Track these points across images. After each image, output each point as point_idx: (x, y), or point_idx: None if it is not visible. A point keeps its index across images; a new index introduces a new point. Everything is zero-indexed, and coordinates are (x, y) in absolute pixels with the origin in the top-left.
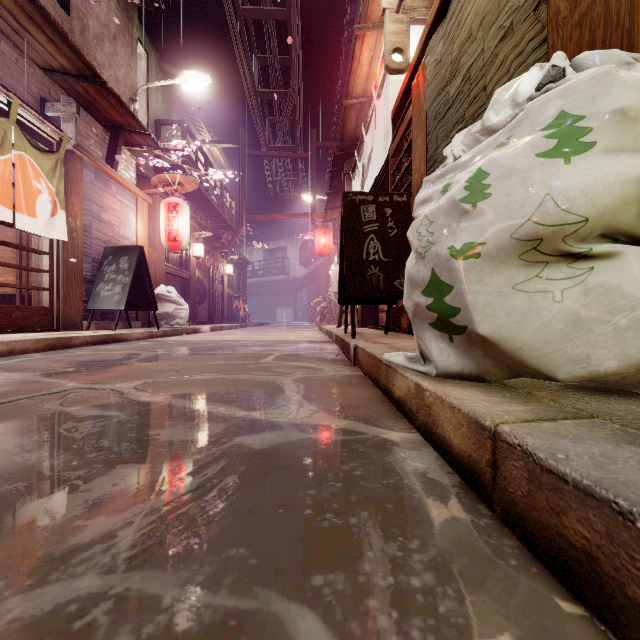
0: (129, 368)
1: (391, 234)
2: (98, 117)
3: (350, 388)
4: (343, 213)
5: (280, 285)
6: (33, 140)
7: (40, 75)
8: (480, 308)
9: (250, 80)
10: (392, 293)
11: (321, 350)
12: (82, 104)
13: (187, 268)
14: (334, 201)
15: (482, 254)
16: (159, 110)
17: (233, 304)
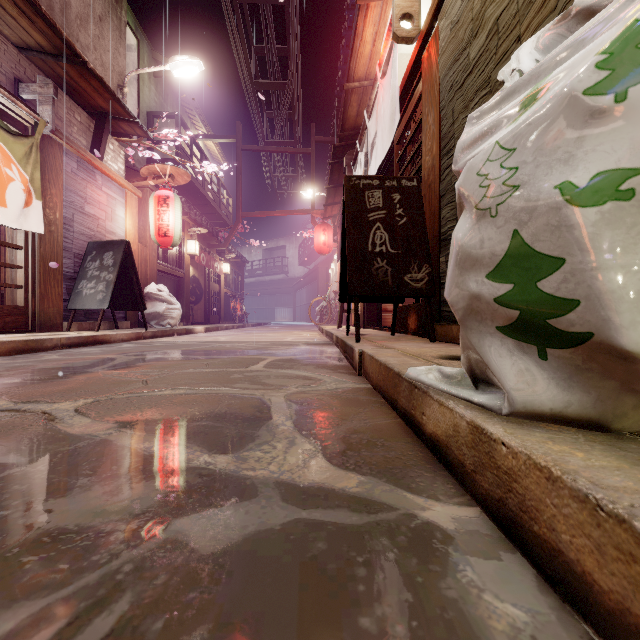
0: (89, 378)
1: (400, 223)
2: (82, 103)
3: (358, 410)
4: (345, 199)
5: (279, 285)
6: (2, 122)
7: (14, 53)
8: (630, 299)
9: (246, 69)
10: (402, 289)
11: (320, 354)
12: (64, 88)
13: (181, 266)
14: (334, 196)
15: (638, 191)
16: (152, 102)
17: (230, 304)
